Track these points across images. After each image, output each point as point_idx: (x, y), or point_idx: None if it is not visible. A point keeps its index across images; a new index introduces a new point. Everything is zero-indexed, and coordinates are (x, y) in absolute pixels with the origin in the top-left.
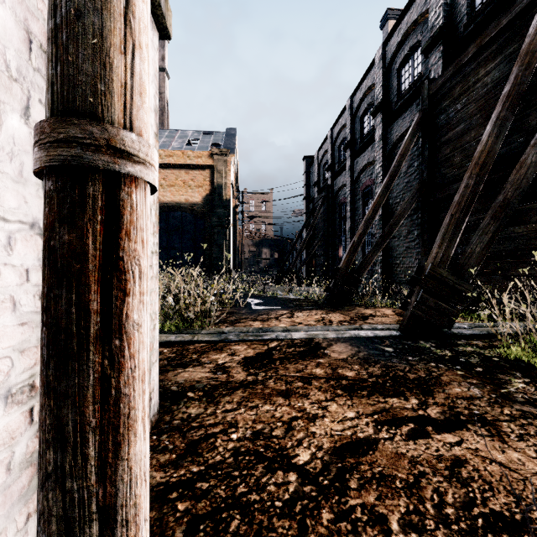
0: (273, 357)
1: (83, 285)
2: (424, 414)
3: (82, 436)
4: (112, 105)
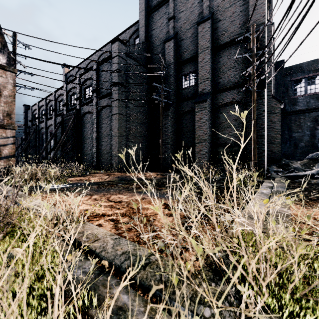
0: None
1: None
2: None
3: None
4: None
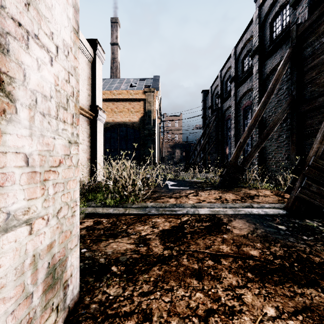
0: (185, 230)
1: None
2: None
3: None
4: None
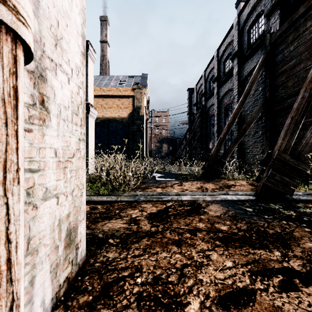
0: (169, 213)
1: None
2: (288, 266)
3: None
4: None
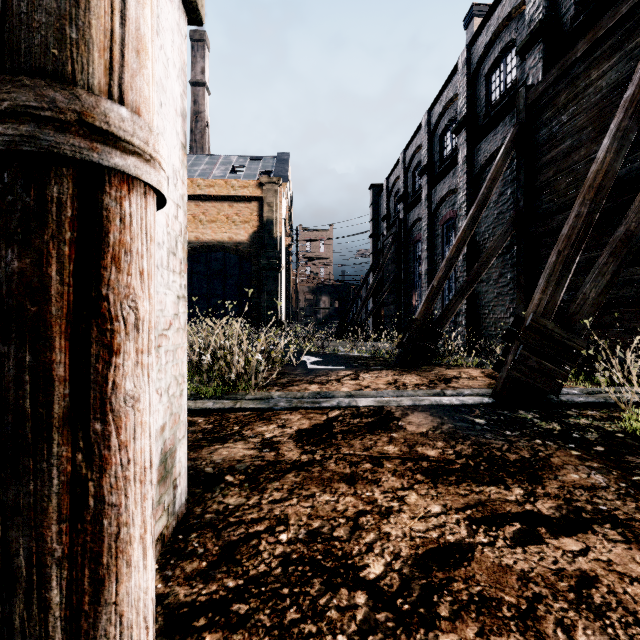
0: (334, 429)
1: (42, 339)
2: (532, 509)
3: (40, 573)
4: (90, 62)
